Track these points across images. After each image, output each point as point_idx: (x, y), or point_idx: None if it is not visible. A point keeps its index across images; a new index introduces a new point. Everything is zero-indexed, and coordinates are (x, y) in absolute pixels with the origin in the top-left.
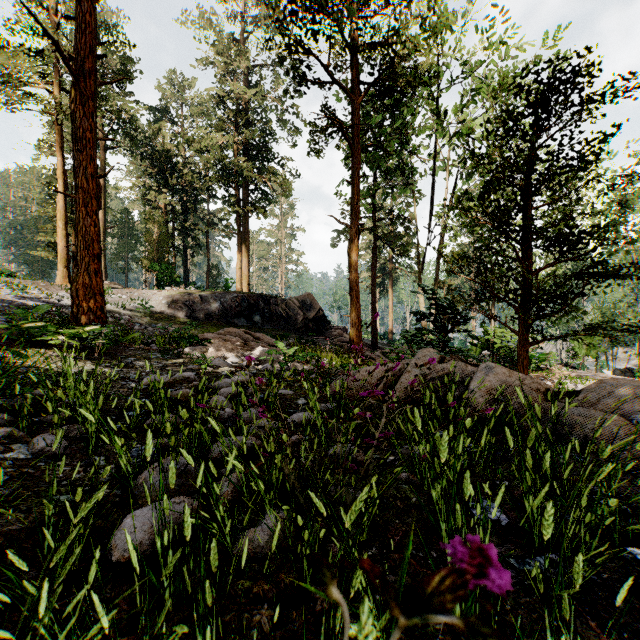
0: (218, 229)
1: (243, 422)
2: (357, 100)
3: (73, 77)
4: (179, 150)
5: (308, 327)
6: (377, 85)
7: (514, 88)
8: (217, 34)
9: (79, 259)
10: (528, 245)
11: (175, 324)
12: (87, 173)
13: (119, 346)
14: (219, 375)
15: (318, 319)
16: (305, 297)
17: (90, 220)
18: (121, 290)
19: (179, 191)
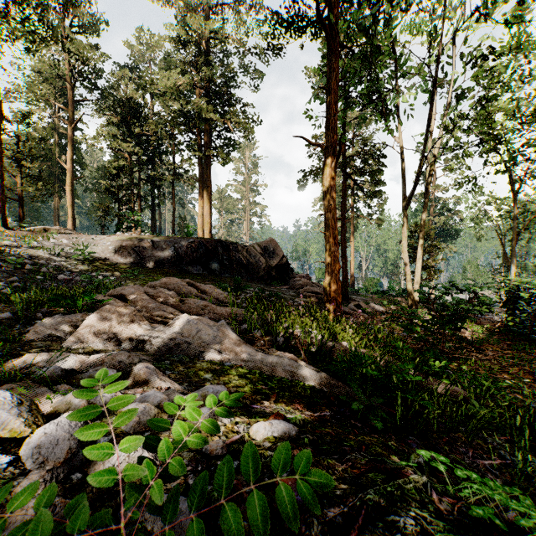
0: (182, 178)
1: None
2: None
3: None
4: (143, 100)
5: (271, 275)
6: None
7: None
8: None
9: None
10: None
11: (116, 272)
12: None
13: None
14: None
15: (281, 267)
16: (267, 243)
17: None
18: (68, 235)
19: (145, 142)
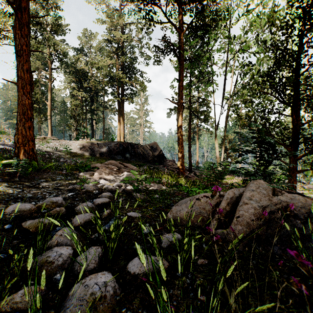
0: (108, 109)
1: (76, 272)
2: (182, 33)
3: (14, 11)
4: (88, 69)
5: (154, 160)
6: (193, 25)
7: (291, 1)
8: (107, 7)
9: (19, 120)
10: (297, 107)
11: (83, 158)
12: (24, 69)
13: (42, 171)
14: (91, 194)
15: (160, 156)
16: (153, 144)
17: (26, 97)
18: (56, 140)
19: (89, 90)
